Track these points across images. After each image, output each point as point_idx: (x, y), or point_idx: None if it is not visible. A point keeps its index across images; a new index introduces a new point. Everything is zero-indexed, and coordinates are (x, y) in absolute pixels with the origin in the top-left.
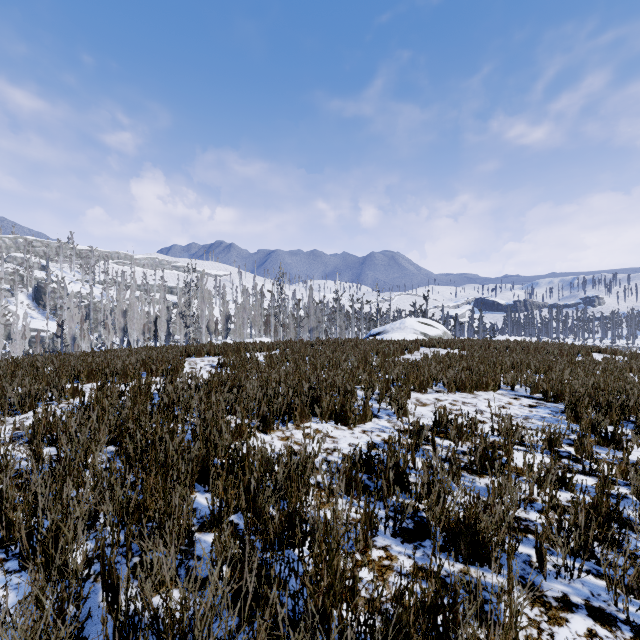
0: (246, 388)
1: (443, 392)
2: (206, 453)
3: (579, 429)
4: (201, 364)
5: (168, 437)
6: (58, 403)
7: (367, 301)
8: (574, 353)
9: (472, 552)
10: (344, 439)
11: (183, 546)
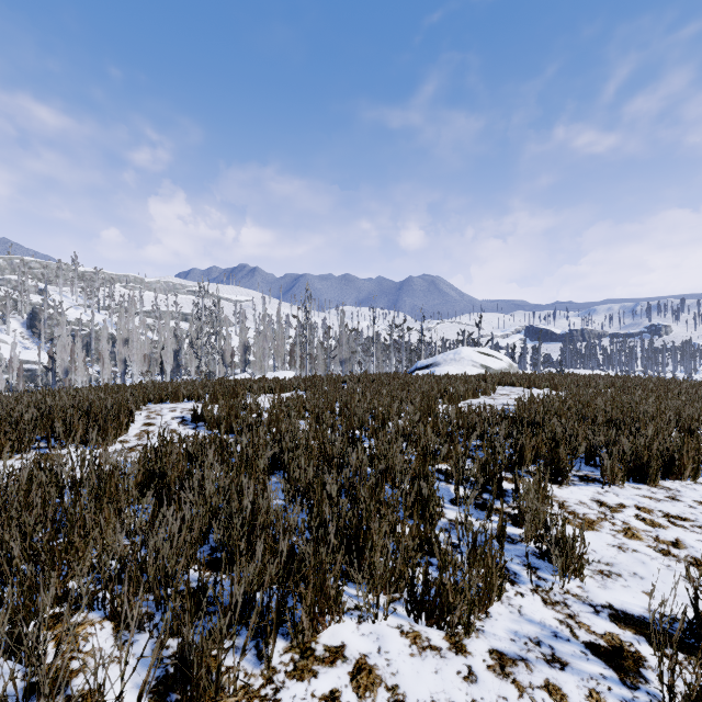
0: (181, 507)
1: (602, 483)
2: None
3: None
4: (167, 416)
5: None
6: None
7: (409, 328)
8: None
9: None
10: None
11: None
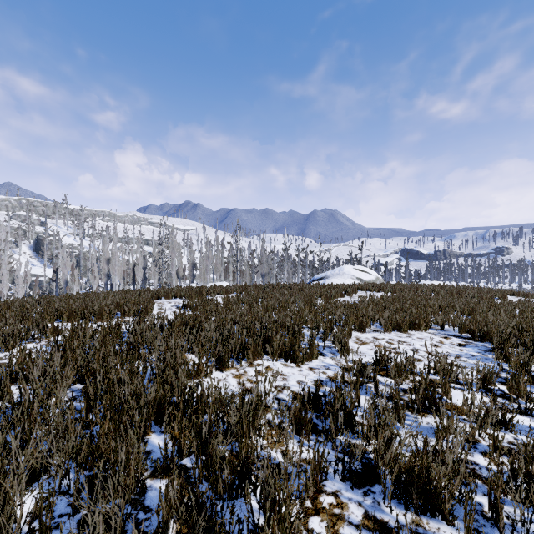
0: (205, 328)
1: (380, 331)
2: (162, 395)
3: (512, 369)
4: (168, 305)
5: (127, 379)
6: (39, 341)
7: (311, 251)
8: (492, 296)
9: (424, 502)
10: (293, 376)
11: (134, 495)
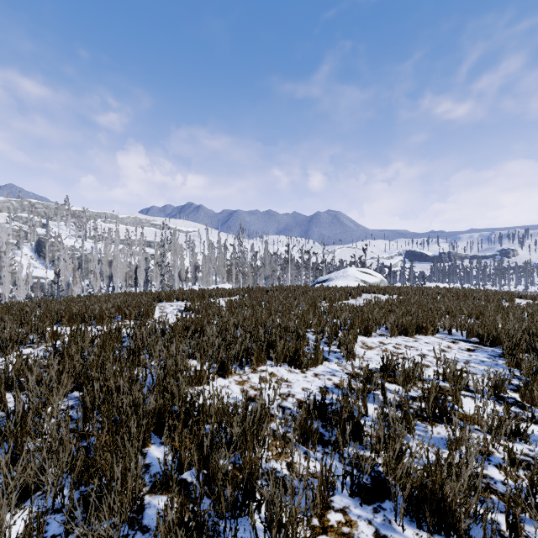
0: (207, 333)
1: (386, 336)
2: (162, 404)
3: (525, 377)
4: (170, 308)
5: (126, 387)
6: (38, 346)
7: (314, 253)
8: (499, 299)
9: (437, 520)
10: (297, 383)
11: (131, 513)
